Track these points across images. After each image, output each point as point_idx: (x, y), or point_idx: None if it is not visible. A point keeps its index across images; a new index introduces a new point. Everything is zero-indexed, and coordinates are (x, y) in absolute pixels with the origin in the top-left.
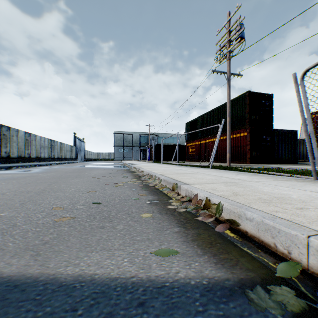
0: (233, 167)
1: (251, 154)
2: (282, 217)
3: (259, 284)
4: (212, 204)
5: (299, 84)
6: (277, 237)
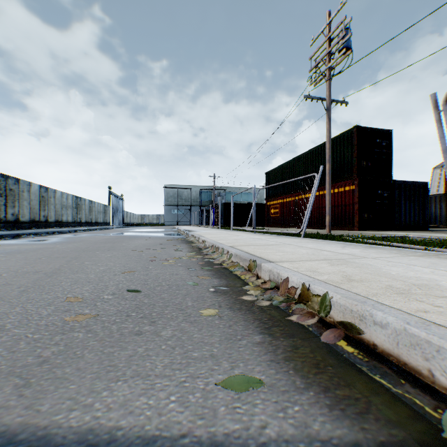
0: (336, 236)
1: (361, 216)
2: (440, 323)
3: None
4: (314, 296)
5: (442, 110)
6: (434, 360)
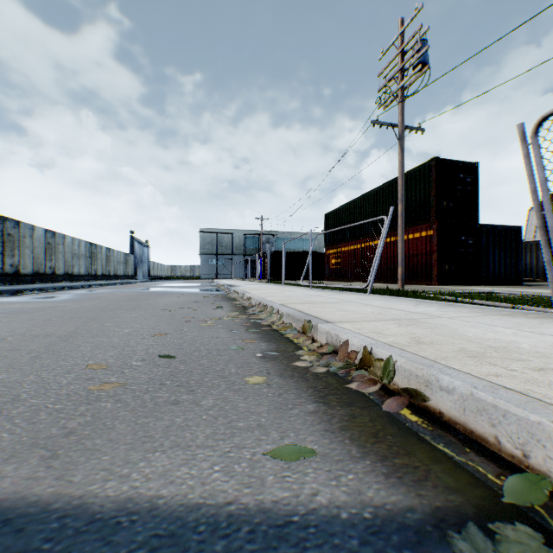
0: (410, 292)
1: (440, 268)
2: (510, 387)
3: (472, 520)
4: (376, 361)
5: (530, 143)
6: (500, 425)
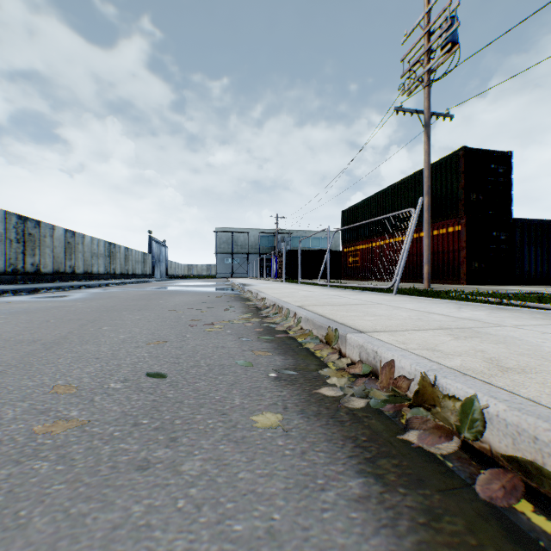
0: (442, 292)
1: (469, 266)
2: None
3: None
4: (446, 398)
5: None
6: None
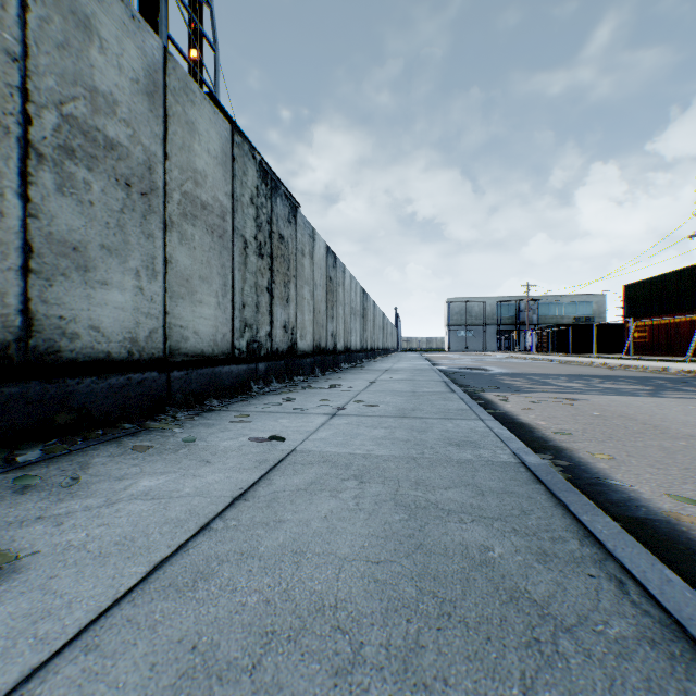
0: None
1: None
2: None
3: None
4: (691, 371)
5: None
6: None
